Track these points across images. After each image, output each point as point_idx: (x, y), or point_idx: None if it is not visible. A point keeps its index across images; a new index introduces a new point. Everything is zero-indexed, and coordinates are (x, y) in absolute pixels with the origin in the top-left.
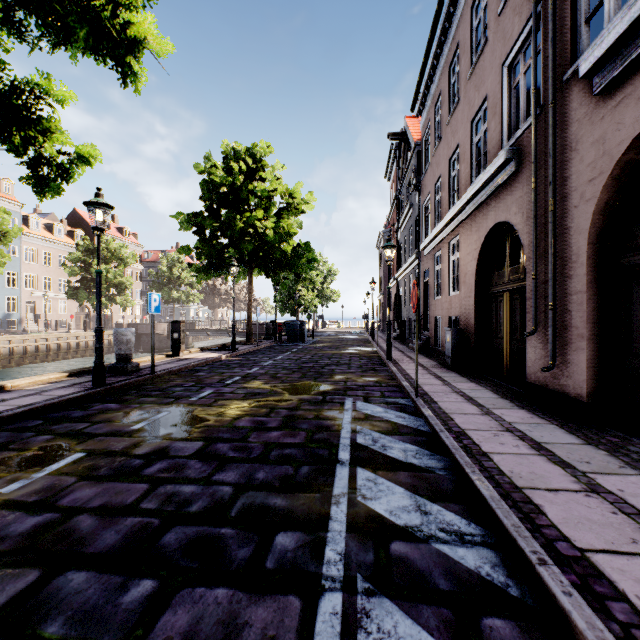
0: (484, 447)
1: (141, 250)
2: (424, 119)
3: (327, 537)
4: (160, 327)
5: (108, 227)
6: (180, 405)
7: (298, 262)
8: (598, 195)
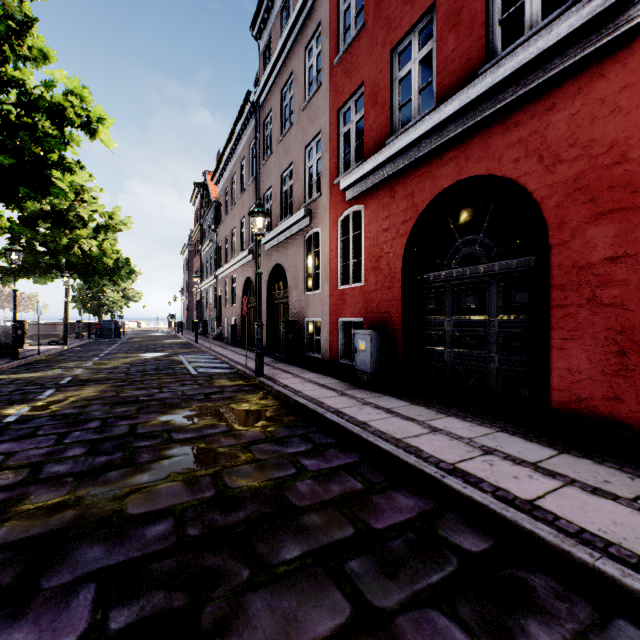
0: (229, 356)
1: None
2: (220, 190)
3: (188, 367)
4: None
5: None
6: (93, 361)
7: (119, 273)
8: (267, 281)
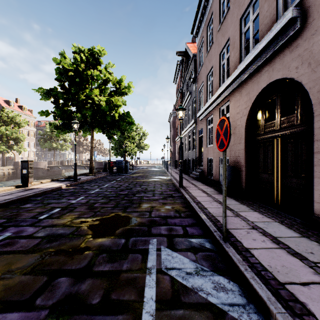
0: None
1: (34, 119)
2: (199, 37)
3: None
4: (42, 164)
5: (12, 105)
6: None
7: (122, 124)
8: None
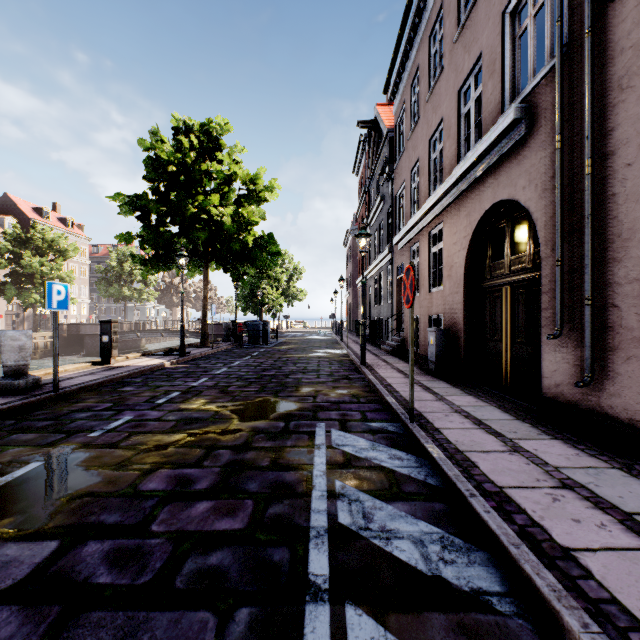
0: (555, 533)
1: (87, 243)
2: (398, 102)
3: None
4: None
5: (47, 216)
6: (68, 447)
7: (260, 255)
8: None
